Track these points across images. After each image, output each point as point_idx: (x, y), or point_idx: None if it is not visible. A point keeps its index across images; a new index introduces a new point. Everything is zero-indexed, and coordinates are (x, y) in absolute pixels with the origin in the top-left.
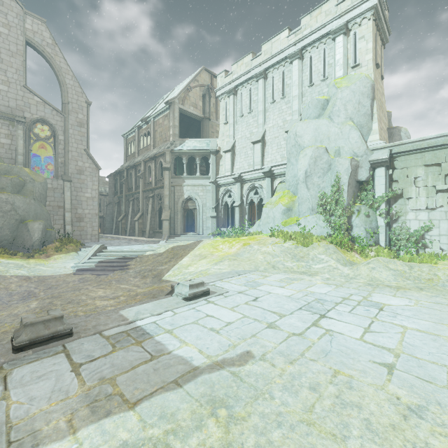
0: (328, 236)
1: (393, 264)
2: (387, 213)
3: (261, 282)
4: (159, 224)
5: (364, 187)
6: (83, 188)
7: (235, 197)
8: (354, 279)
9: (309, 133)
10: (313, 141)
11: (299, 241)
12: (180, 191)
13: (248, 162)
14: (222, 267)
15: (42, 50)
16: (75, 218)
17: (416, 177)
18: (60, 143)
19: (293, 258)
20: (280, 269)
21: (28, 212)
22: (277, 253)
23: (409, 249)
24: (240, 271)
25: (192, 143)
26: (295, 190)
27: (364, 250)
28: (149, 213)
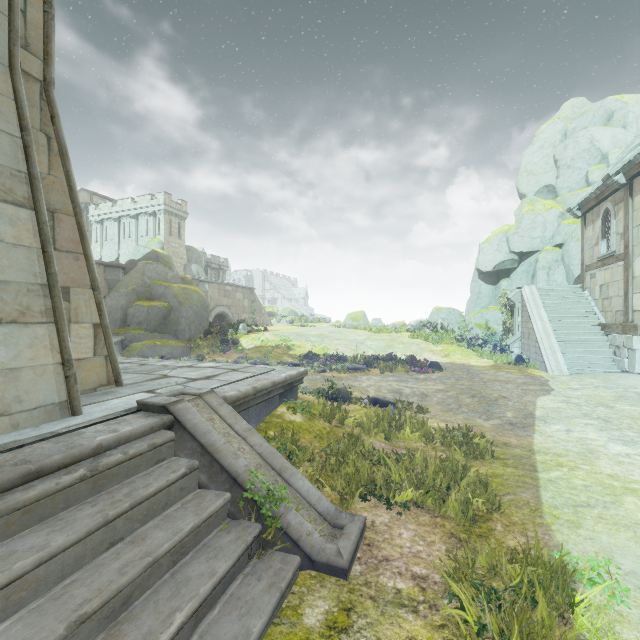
0: None
1: None
2: None
3: None
4: None
5: None
6: None
7: None
8: None
9: None
10: None
11: None
12: None
13: None
14: None
15: None
16: None
17: None
18: None
19: None
20: None
21: None
22: None
23: None
24: None
25: None
26: None
27: None
28: None
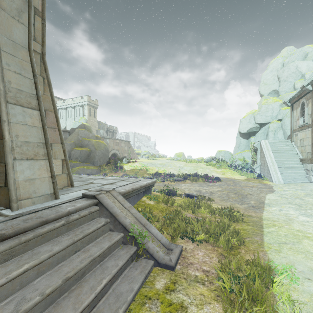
0: None
1: None
2: None
3: None
4: None
5: None
6: None
7: None
8: None
9: None
10: None
11: None
12: None
13: None
14: None
15: None
16: None
17: None
18: None
19: None
20: None
21: None
22: None
23: None
24: None
25: None
26: None
27: None
28: None
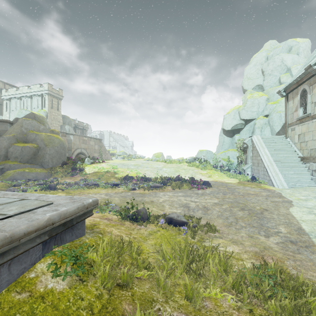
0: None
1: None
2: None
3: None
4: None
5: None
6: None
7: None
8: None
9: None
10: None
11: None
12: None
13: None
14: None
15: None
16: None
17: None
18: None
19: None
20: None
21: None
22: None
23: None
24: None
25: None
26: None
27: None
28: None
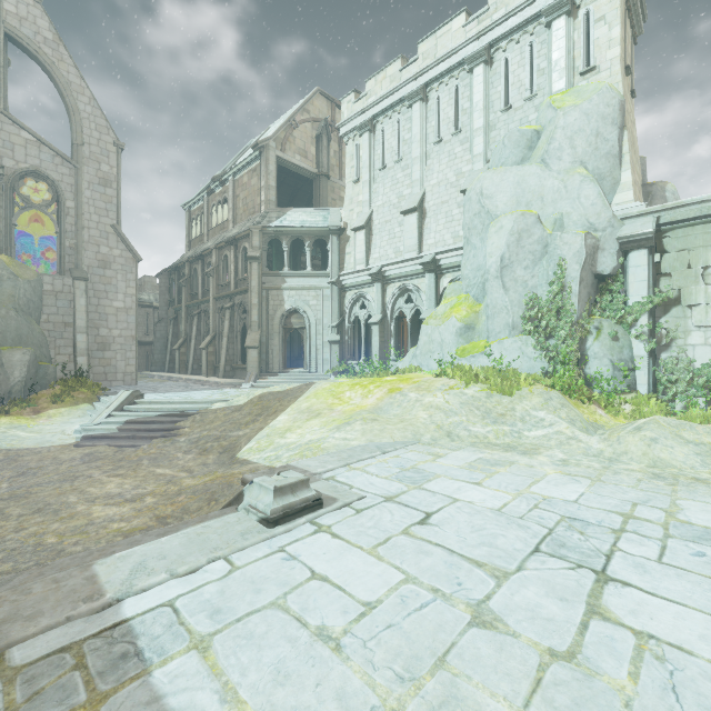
0: (543, 375)
1: (689, 430)
2: (650, 334)
3: (430, 471)
4: (242, 354)
5: (607, 286)
6: (110, 292)
7: (372, 307)
8: (618, 463)
9: (505, 190)
10: (514, 204)
11: (495, 385)
12: (278, 298)
13: (395, 246)
14: (351, 436)
15: (35, 50)
16: (96, 343)
17: (705, 267)
18: (68, 214)
19: (485, 417)
20: (462, 440)
21: (3, 332)
22: (454, 406)
23: (694, 399)
24: (385, 444)
25: (299, 215)
26: (478, 293)
27: (611, 400)
28: (225, 335)
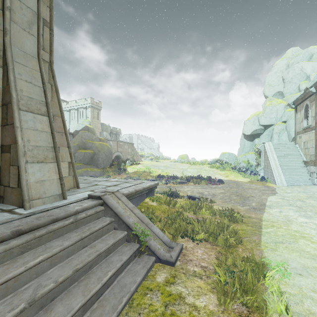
0: None
1: None
2: None
3: None
4: None
5: None
6: None
7: None
8: None
9: None
10: None
11: None
12: None
13: None
14: None
15: None
16: None
17: None
18: None
19: None
20: None
21: None
22: None
23: None
24: None
25: None
26: None
27: None
28: None
